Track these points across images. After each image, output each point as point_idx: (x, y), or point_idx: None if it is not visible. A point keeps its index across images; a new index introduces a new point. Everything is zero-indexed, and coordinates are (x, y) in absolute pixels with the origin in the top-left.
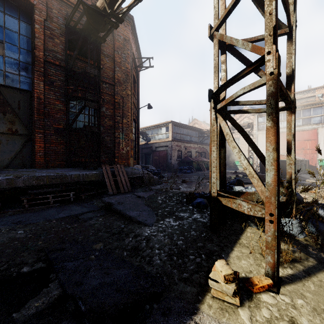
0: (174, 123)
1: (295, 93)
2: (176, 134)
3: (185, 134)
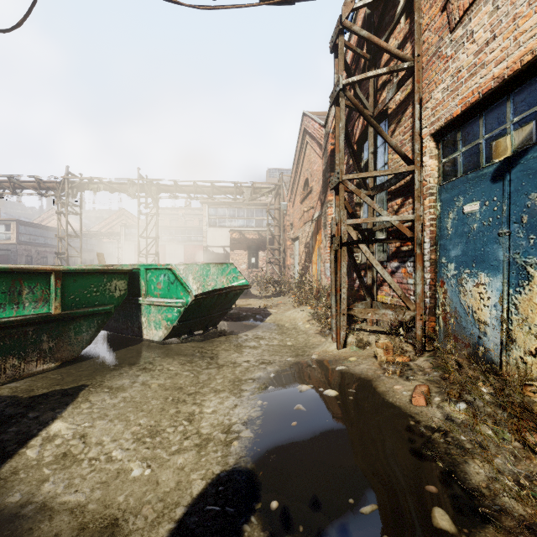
0: (20, 222)
1: (165, 208)
2: (24, 236)
3: (38, 235)
